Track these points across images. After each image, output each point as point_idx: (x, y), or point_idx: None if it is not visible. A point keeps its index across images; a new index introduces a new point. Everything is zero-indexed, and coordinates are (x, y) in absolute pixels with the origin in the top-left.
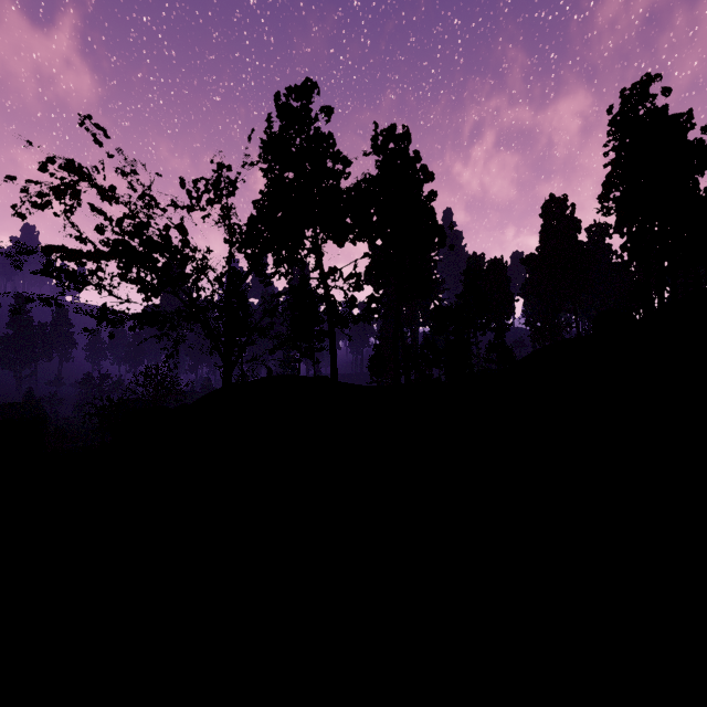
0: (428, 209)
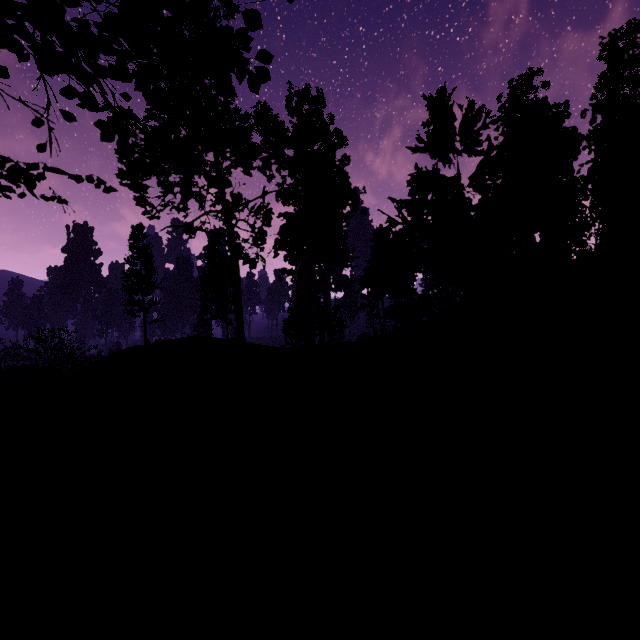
0: (341, 172)
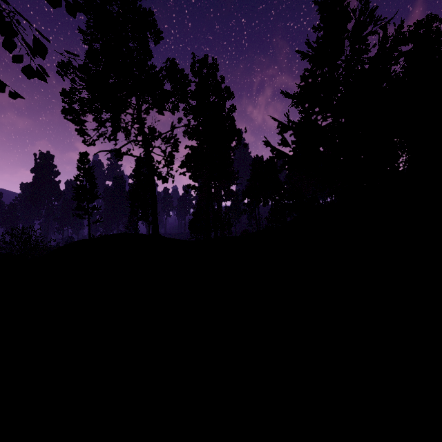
0: (230, 117)
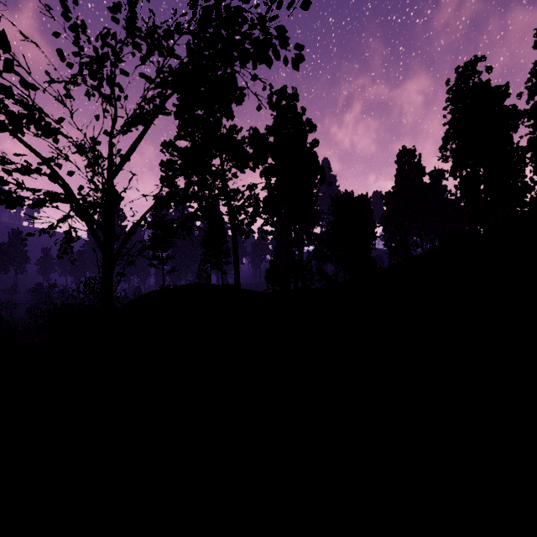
0: (312, 153)
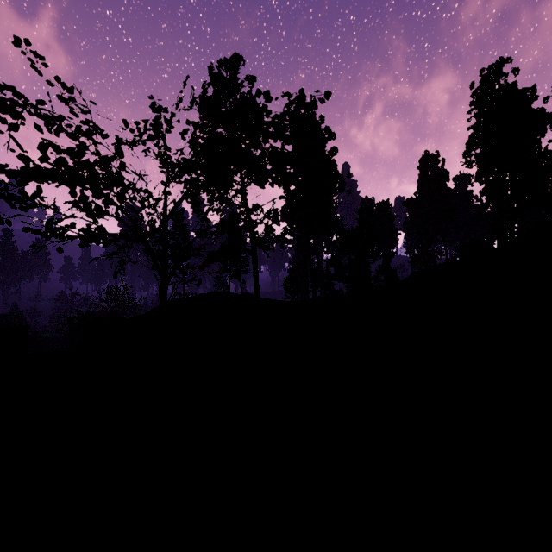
0: (330, 161)
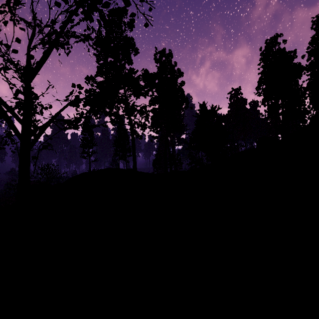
0: (180, 89)
